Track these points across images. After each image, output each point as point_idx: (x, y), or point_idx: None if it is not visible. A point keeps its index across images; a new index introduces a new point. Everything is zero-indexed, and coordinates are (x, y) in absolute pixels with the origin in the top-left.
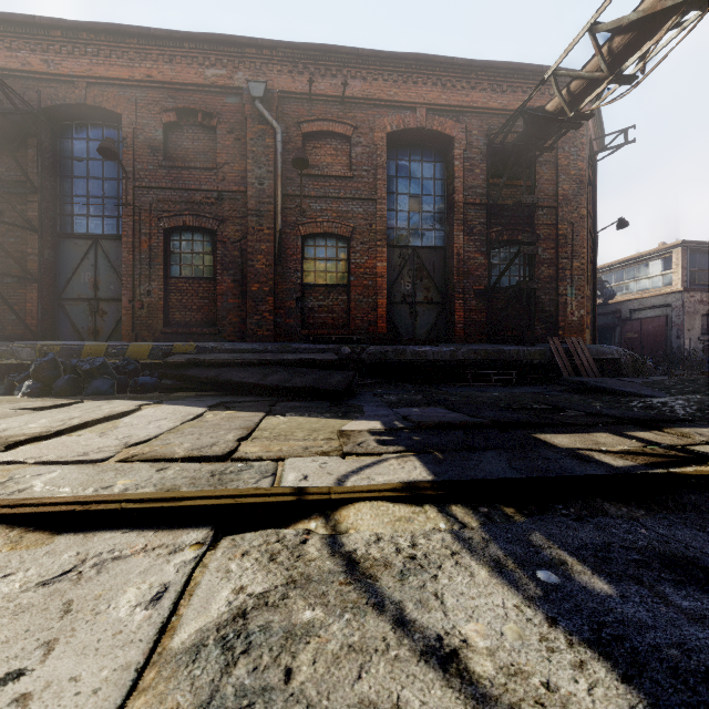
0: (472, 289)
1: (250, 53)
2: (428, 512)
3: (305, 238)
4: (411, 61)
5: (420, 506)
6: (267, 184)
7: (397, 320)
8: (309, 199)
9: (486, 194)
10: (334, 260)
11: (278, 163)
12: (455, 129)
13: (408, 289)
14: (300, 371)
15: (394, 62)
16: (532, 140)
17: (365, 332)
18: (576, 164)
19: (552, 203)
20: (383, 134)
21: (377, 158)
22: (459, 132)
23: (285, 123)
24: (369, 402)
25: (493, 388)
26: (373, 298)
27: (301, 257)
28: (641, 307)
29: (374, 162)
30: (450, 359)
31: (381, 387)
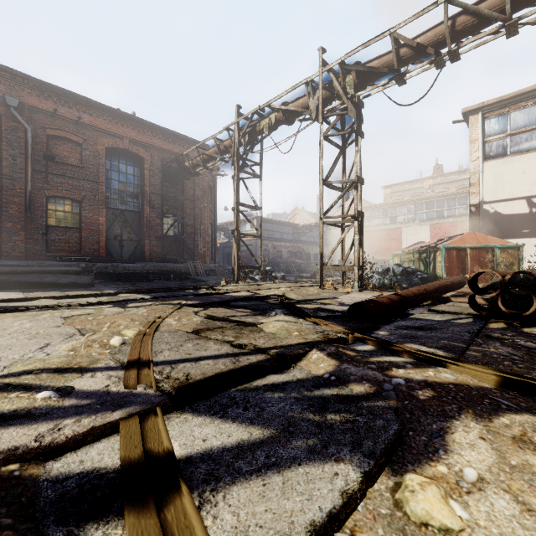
0: (154, 235)
1: (6, 75)
2: (133, 293)
3: (48, 197)
4: (120, 114)
5: (132, 293)
6: (19, 161)
7: (111, 249)
8: (52, 175)
9: (161, 189)
10: (70, 213)
11: (29, 150)
12: (145, 154)
13: (118, 232)
14: (63, 276)
15: (111, 112)
16: (180, 173)
17: (93, 256)
18: (202, 183)
19: (192, 199)
20: (103, 147)
21: (99, 160)
22: (147, 156)
23: (33, 125)
24: (104, 288)
25: (162, 282)
26: (97, 236)
27: (46, 209)
28: (243, 245)
29: (98, 161)
30: (142, 270)
31: (105, 284)
